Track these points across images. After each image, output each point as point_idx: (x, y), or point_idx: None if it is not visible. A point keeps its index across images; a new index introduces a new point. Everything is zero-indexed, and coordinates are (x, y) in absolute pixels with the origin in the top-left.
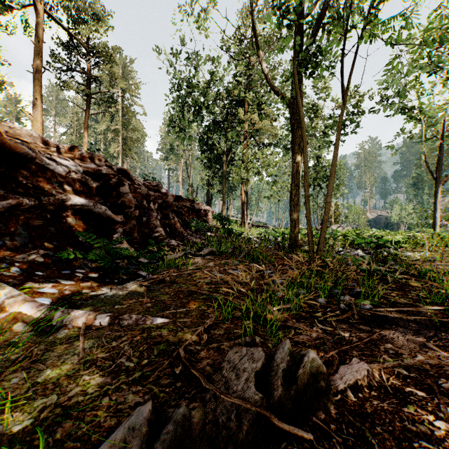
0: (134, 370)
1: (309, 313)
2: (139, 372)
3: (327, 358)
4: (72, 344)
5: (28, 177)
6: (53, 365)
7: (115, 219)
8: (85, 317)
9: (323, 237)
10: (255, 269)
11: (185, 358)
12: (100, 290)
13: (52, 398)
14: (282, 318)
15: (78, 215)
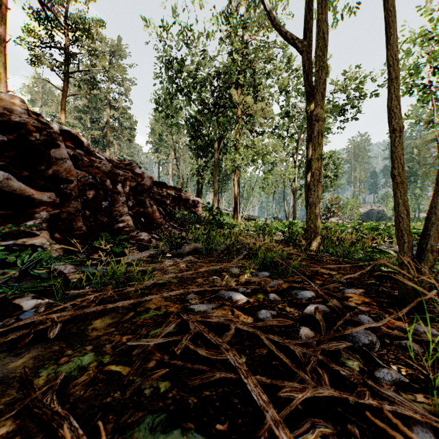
0: None
1: None
2: None
3: None
4: None
5: None
6: None
7: (35, 197)
8: None
9: (437, 220)
10: (274, 287)
11: None
12: None
13: None
14: None
15: None
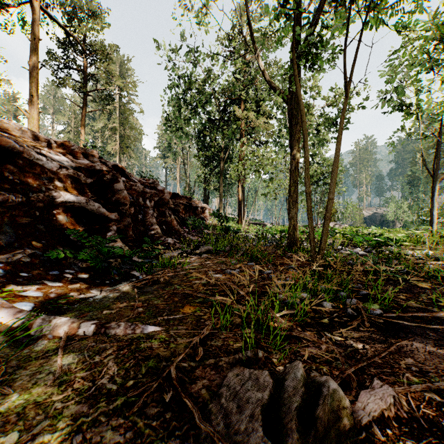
0: (116, 394)
1: (314, 320)
2: (123, 398)
3: (343, 379)
4: (49, 359)
5: (15, 172)
6: (23, 388)
7: (109, 216)
8: (68, 325)
9: (325, 235)
10: (254, 269)
11: (177, 381)
12: (89, 292)
13: (12, 437)
14: (286, 327)
15: (69, 212)
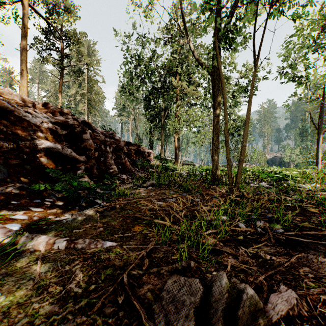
0: (81, 296)
1: (232, 237)
2: (86, 300)
3: (256, 284)
4: (30, 268)
5: (8, 126)
6: (9, 291)
7: (79, 159)
8: (46, 241)
9: (239, 173)
10: (186, 198)
11: (128, 286)
12: (63, 215)
13: None
14: (212, 242)
15: (49, 155)
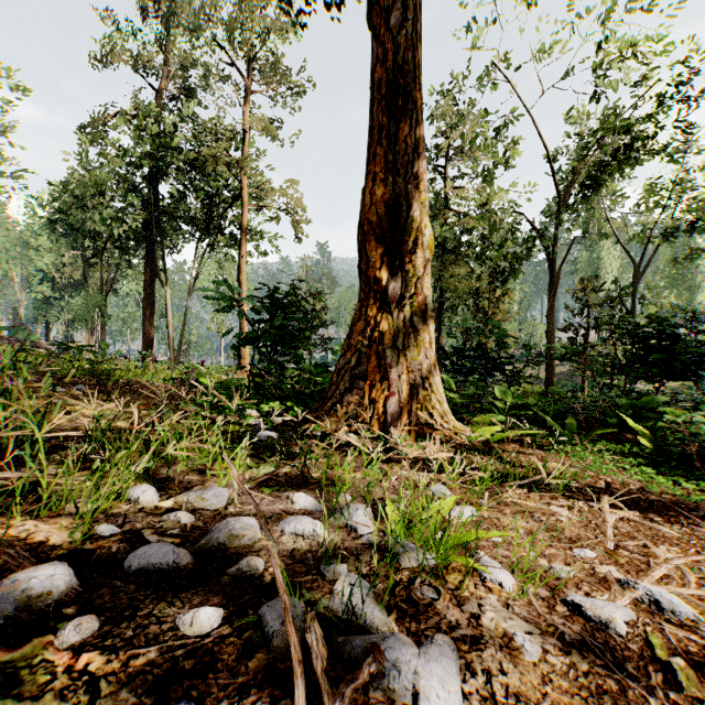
0: None
1: None
2: None
3: None
4: None
5: None
6: None
7: None
8: None
9: None
10: None
11: None
12: None
13: None
14: None
15: None
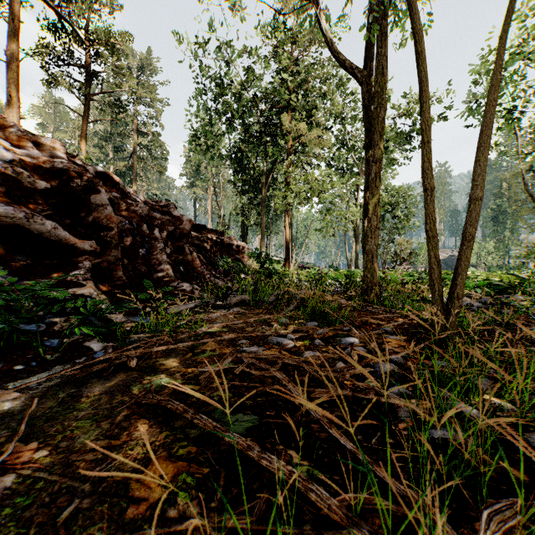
0: None
1: None
2: None
3: None
4: None
5: None
6: None
7: (78, 246)
8: None
9: (463, 271)
10: (320, 334)
11: None
12: None
13: None
14: None
15: None
